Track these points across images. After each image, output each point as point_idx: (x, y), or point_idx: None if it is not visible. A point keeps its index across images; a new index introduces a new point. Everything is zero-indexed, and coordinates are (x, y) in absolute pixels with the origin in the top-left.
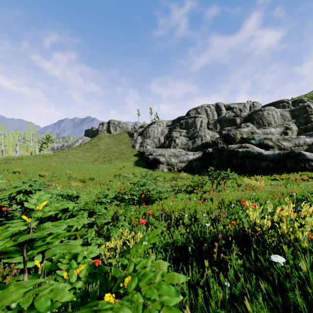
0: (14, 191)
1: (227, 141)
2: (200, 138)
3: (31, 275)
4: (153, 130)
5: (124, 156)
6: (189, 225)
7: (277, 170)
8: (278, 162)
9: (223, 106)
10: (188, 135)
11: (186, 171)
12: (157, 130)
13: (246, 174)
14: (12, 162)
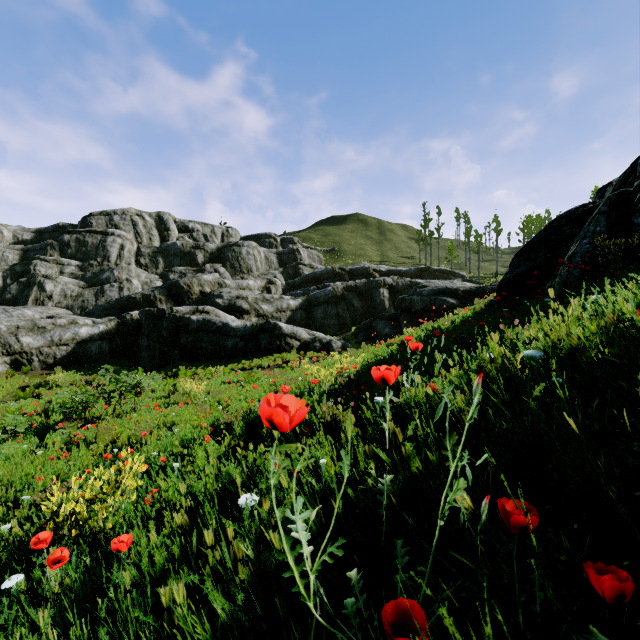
0: None
1: (176, 296)
2: (118, 284)
3: None
4: None
5: None
6: None
7: (248, 352)
8: (250, 339)
9: (174, 222)
10: (85, 275)
11: (71, 366)
12: None
13: (203, 363)
14: None
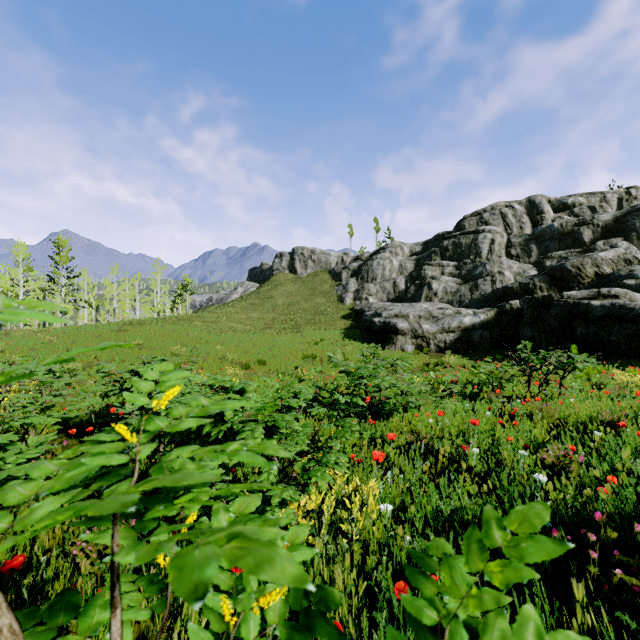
0: (90, 349)
1: (559, 282)
2: (490, 277)
3: (143, 578)
4: (382, 265)
5: (323, 318)
6: (484, 473)
7: None
8: None
9: (547, 203)
10: (460, 273)
11: (457, 351)
12: (391, 264)
13: (612, 362)
14: (129, 328)
